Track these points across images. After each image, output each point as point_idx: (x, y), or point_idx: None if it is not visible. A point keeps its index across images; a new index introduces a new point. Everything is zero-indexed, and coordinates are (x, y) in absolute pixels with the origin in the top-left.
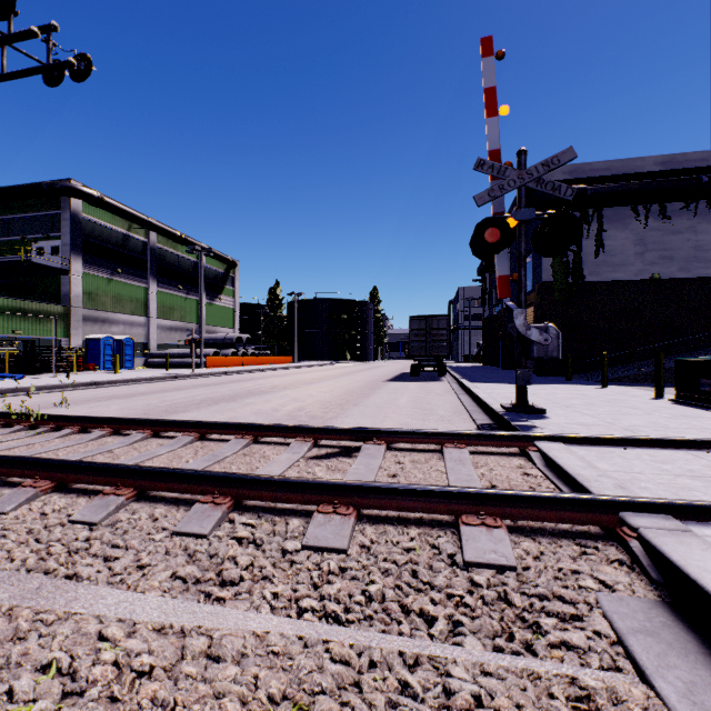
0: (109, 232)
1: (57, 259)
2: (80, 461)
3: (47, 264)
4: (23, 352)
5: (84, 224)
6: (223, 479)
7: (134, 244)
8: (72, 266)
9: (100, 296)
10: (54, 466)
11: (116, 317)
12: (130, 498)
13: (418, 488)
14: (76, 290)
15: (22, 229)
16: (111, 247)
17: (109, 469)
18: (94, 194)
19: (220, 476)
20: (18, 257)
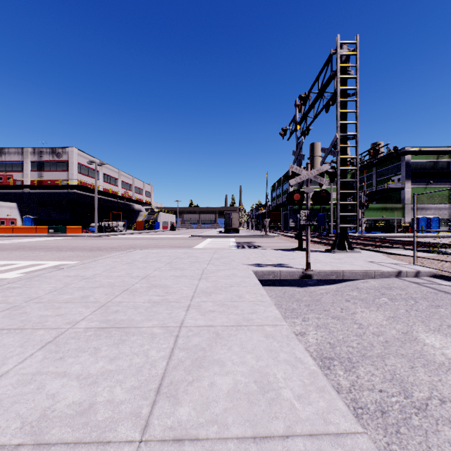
0: (424, 164)
1: (399, 184)
2: (385, 241)
3: (394, 188)
4: (385, 224)
5: (411, 165)
6: (401, 243)
7: (440, 165)
8: (405, 185)
9: (419, 196)
10: (382, 241)
11: (428, 206)
12: (390, 245)
13: (423, 245)
14: (407, 196)
15: (386, 173)
16: (425, 171)
17: (388, 242)
18: (415, 150)
19: (400, 243)
20: (384, 185)
